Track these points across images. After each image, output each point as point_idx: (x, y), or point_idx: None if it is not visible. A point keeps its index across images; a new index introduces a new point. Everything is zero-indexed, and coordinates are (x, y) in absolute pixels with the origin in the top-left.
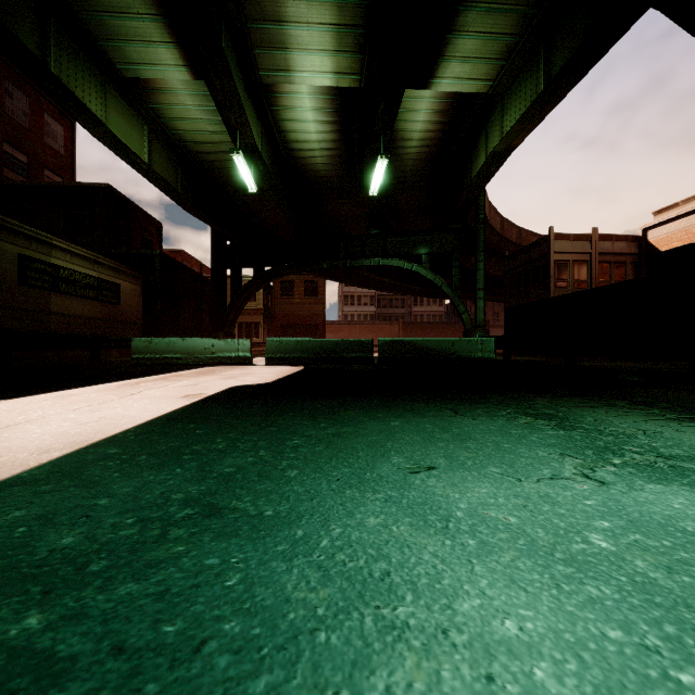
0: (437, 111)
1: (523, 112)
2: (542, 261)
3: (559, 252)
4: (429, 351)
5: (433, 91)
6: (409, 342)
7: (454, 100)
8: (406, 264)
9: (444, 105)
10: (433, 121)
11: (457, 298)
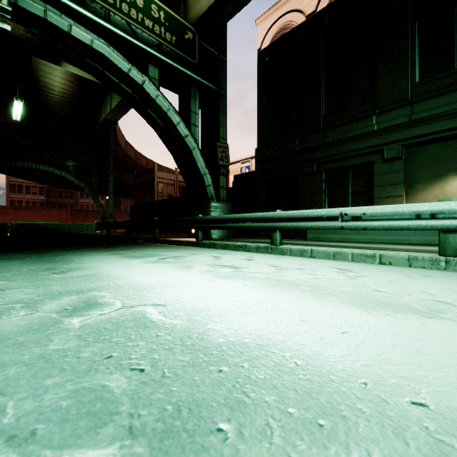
0: (69, 80)
1: (116, 105)
2: (152, 181)
3: (160, 177)
4: (52, 230)
5: (64, 69)
6: (37, 225)
7: (80, 79)
8: (57, 170)
9: (74, 79)
10: (68, 85)
11: (96, 197)
